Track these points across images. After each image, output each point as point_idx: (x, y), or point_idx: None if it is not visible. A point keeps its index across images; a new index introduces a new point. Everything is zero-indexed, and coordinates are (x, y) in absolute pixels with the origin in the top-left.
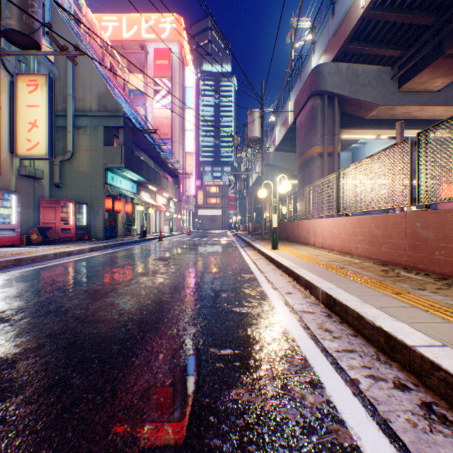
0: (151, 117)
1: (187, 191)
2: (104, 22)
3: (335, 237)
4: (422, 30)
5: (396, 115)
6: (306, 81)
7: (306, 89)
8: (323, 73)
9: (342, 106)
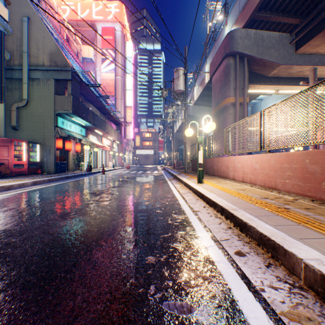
0: (99, 79)
1: (127, 136)
2: (63, 5)
3: (257, 172)
4: (318, 1)
5: (292, 73)
6: (221, 45)
7: (221, 52)
8: (236, 37)
9: (250, 65)
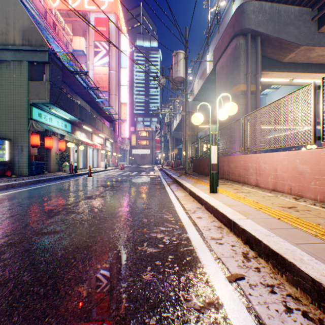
0: (92, 74)
1: (122, 134)
2: None
3: (306, 178)
4: None
5: (311, 57)
6: (229, 24)
7: (228, 31)
8: (248, 12)
9: (263, 47)
